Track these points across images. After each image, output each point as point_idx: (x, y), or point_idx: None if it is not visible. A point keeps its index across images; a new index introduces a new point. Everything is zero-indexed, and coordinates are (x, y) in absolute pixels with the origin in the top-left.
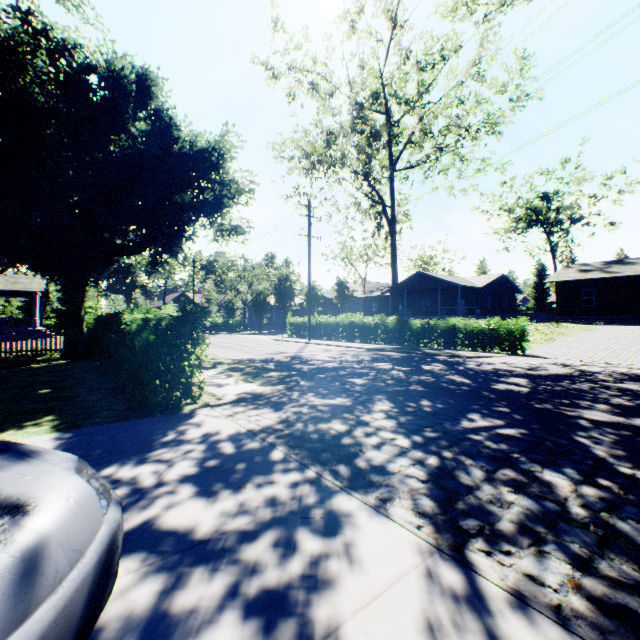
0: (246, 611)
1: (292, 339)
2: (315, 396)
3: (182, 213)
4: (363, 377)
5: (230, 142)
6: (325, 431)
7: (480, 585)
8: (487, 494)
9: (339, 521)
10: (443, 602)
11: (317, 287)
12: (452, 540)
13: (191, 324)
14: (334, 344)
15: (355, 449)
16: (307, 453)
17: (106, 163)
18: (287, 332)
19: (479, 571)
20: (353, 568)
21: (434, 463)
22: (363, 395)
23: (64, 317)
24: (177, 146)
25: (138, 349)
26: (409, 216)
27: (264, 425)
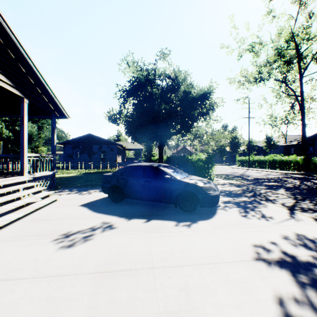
0: (240, 207)
1: (239, 167)
2: (253, 185)
3: (195, 118)
4: (276, 182)
5: (212, 86)
6: (257, 192)
7: (294, 213)
8: (309, 206)
9: (260, 204)
10: (283, 212)
11: (253, 141)
12: (291, 209)
13: (211, 159)
14: (263, 170)
15: (267, 196)
16: (251, 195)
17: (173, 107)
18: (236, 164)
19: (295, 212)
20: (263, 207)
21: (294, 200)
22: (274, 187)
23: (146, 157)
24: (193, 94)
25: (196, 166)
26: (314, 98)
27: (235, 189)
